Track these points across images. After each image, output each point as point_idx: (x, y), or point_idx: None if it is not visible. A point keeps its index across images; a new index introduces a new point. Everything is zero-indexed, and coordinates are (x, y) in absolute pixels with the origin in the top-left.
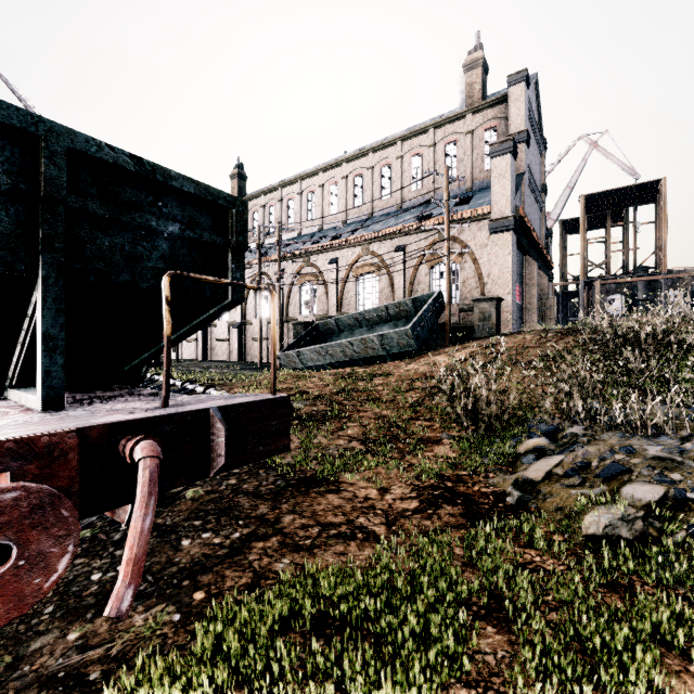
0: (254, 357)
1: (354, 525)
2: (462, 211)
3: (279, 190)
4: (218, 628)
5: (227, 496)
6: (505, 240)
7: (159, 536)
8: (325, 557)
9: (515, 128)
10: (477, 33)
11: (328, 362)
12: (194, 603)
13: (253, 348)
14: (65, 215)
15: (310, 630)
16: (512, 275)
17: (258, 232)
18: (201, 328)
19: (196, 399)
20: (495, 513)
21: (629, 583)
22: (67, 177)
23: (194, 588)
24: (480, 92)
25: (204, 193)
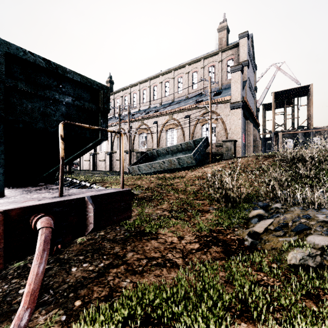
0: (117, 168)
1: (165, 258)
2: (217, 99)
3: (129, 88)
4: (85, 327)
5: (98, 241)
6: (238, 112)
7: (60, 265)
8: (149, 278)
9: (242, 59)
10: (224, 13)
11: (152, 171)
12: (74, 308)
13: (116, 164)
14: (4, 89)
15: (140, 326)
16: (241, 129)
17: (119, 108)
18: (84, 153)
19: (80, 191)
20: (239, 251)
21: (317, 293)
22: (5, 68)
23: (75, 298)
24: (225, 42)
25: (85, 81)
